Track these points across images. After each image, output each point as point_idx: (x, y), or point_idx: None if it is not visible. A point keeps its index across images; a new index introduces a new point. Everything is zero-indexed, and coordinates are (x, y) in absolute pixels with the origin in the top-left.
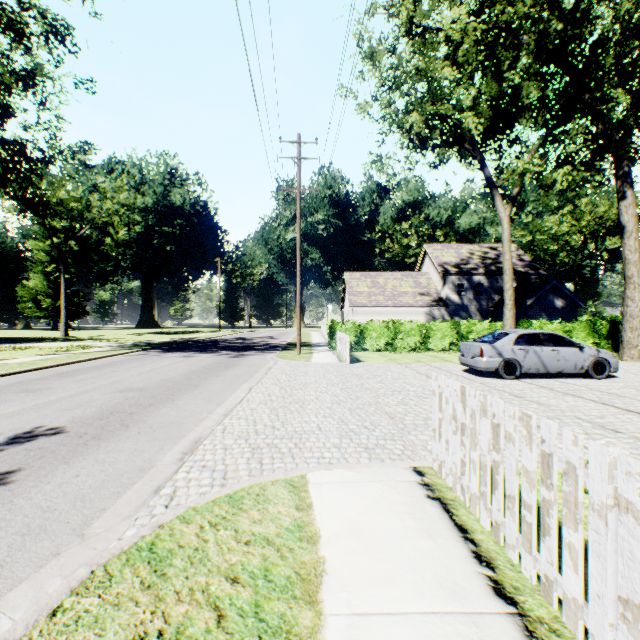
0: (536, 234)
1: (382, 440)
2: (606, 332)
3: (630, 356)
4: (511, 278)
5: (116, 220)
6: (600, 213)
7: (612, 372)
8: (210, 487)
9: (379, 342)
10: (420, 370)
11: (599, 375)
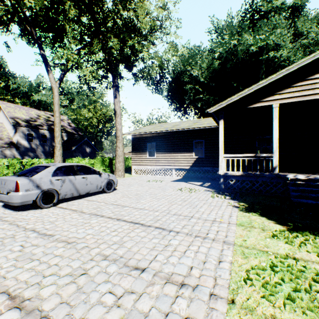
0: (79, 116)
1: None
2: (108, 164)
3: (119, 175)
4: (60, 129)
5: None
6: (104, 112)
7: (116, 187)
8: None
9: None
10: None
11: (110, 190)
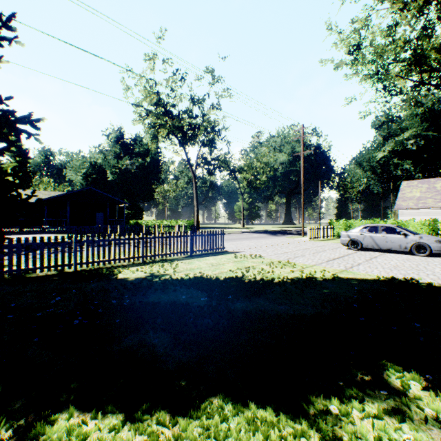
0: None
1: (232, 249)
2: None
3: None
4: None
5: (261, 171)
6: None
7: (435, 253)
8: None
9: None
10: (330, 245)
11: (421, 254)
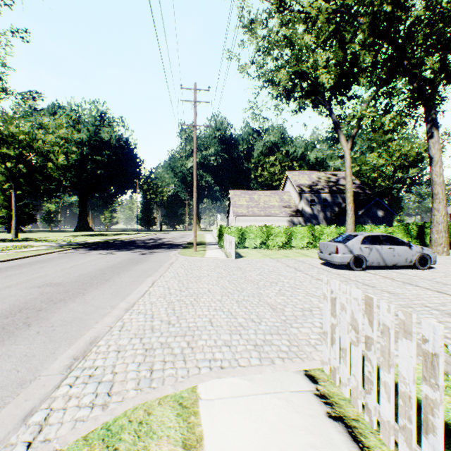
0: (362, 166)
1: (269, 335)
2: (416, 234)
3: (436, 251)
4: (351, 194)
5: (56, 149)
6: (405, 152)
7: (432, 264)
8: (89, 409)
9: (256, 242)
10: (289, 264)
11: (423, 267)
